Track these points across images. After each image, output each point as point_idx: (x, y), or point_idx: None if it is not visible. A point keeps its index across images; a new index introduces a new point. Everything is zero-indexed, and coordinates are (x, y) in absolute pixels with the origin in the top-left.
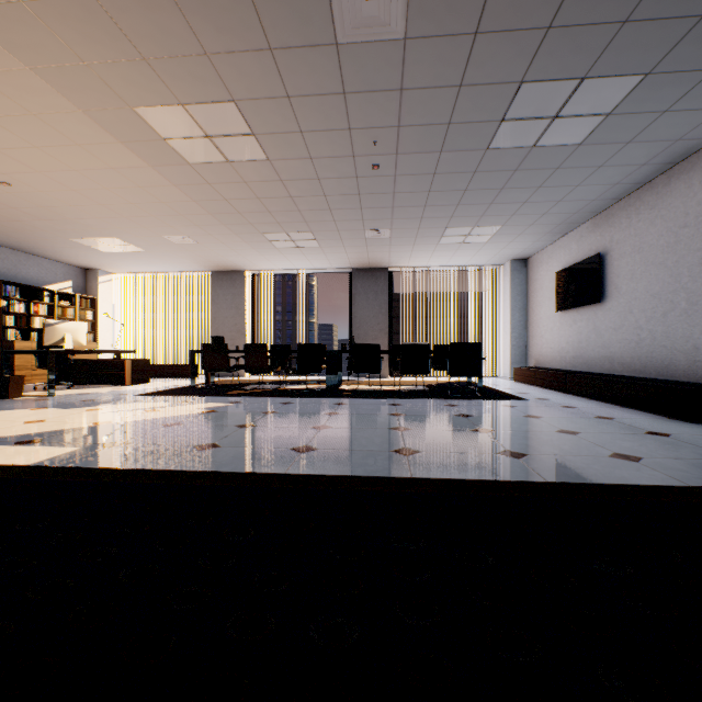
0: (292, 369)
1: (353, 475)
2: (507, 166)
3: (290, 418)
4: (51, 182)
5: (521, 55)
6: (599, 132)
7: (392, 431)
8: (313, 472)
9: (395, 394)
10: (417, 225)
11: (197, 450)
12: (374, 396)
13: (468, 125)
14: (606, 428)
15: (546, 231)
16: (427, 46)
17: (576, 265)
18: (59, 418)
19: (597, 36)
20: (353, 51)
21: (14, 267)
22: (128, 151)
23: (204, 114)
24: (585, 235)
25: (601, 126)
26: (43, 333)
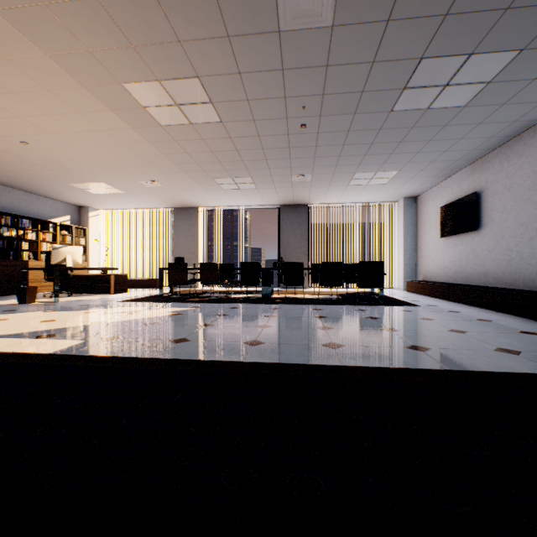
0: (236, 281)
1: (296, 363)
2: (405, 124)
3: (238, 319)
4: (57, 141)
5: (422, 37)
6: (480, 96)
7: (319, 330)
8: (264, 360)
9: (316, 301)
10: (332, 171)
11: (173, 343)
12: (300, 303)
13: (377, 93)
14: (487, 328)
15: (433, 175)
16: (349, 31)
17: (457, 201)
18: (66, 318)
19: (484, 21)
20: (292, 36)
21: (28, 205)
22: (116, 117)
23: (175, 88)
24: (464, 177)
25: (482, 92)
26: (50, 255)
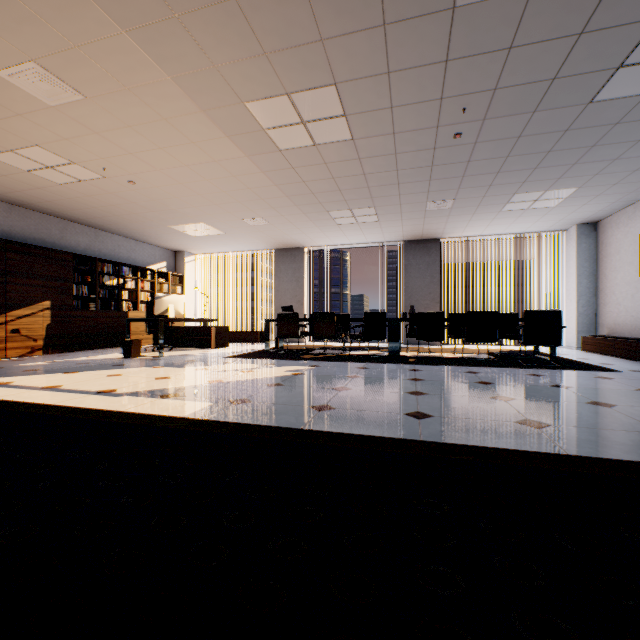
0: (357, 336)
1: (499, 447)
2: (607, 119)
3: (377, 383)
4: (165, 178)
5: None
6: None
7: (495, 400)
8: (449, 440)
9: (463, 361)
10: (483, 193)
11: (316, 410)
12: (443, 363)
13: (575, 78)
14: None
15: (631, 190)
16: None
17: None
18: (179, 376)
19: None
20: (469, 12)
21: (127, 251)
22: (232, 144)
23: (304, 101)
24: None
25: None
26: (150, 305)
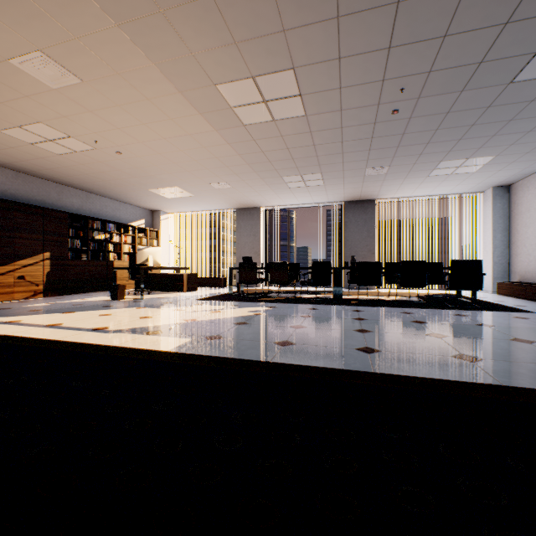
0: (307, 281)
1: (442, 379)
2: (524, 97)
3: (328, 322)
4: (146, 149)
5: None
6: None
7: (431, 337)
8: (398, 372)
9: (397, 303)
10: (414, 161)
11: (279, 346)
12: (381, 305)
13: (499, 62)
14: None
15: None
16: None
17: None
18: (159, 315)
19: None
20: (411, 5)
21: (113, 211)
22: (203, 120)
23: (267, 83)
24: None
25: None
26: (132, 256)
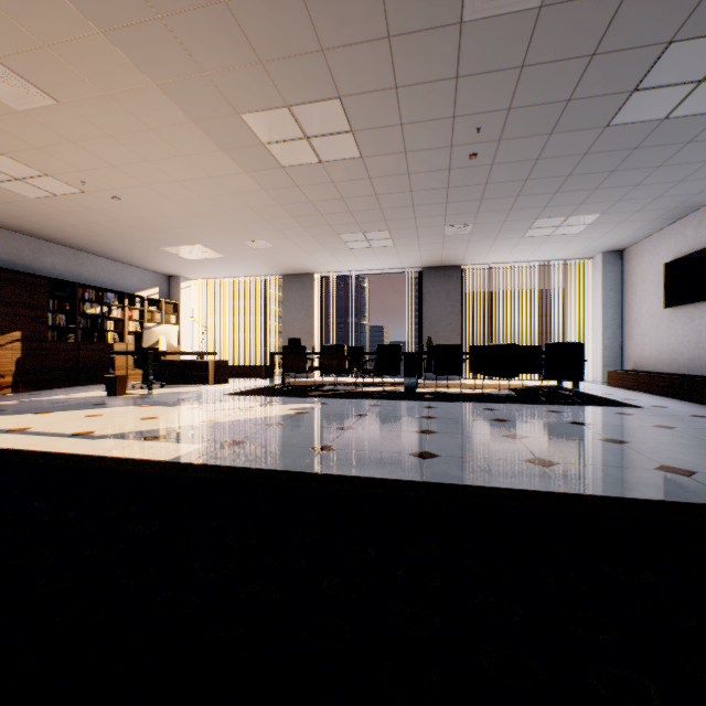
0: (370, 370)
1: (502, 487)
2: (625, 144)
3: (387, 421)
4: (154, 194)
5: (678, 9)
6: None
7: (508, 438)
8: (452, 481)
9: (482, 398)
10: (503, 218)
11: (316, 452)
12: (461, 400)
13: (591, 100)
14: None
15: (654, 218)
16: (564, 12)
17: (694, 255)
18: (169, 415)
19: None
20: (478, 28)
21: (113, 276)
22: (228, 159)
23: (307, 115)
24: (705, 219)
25: None
26: (139, 336)
